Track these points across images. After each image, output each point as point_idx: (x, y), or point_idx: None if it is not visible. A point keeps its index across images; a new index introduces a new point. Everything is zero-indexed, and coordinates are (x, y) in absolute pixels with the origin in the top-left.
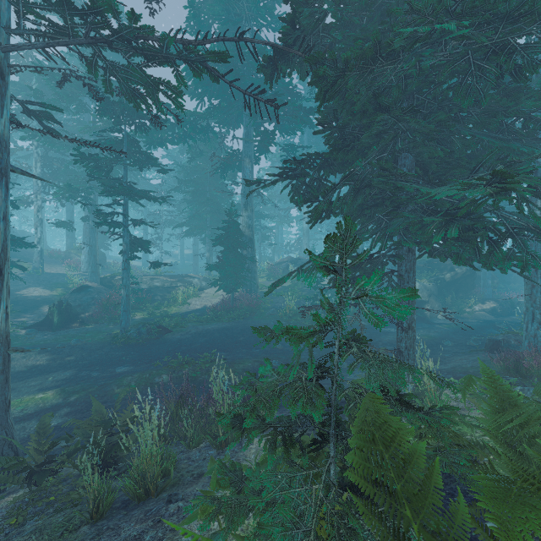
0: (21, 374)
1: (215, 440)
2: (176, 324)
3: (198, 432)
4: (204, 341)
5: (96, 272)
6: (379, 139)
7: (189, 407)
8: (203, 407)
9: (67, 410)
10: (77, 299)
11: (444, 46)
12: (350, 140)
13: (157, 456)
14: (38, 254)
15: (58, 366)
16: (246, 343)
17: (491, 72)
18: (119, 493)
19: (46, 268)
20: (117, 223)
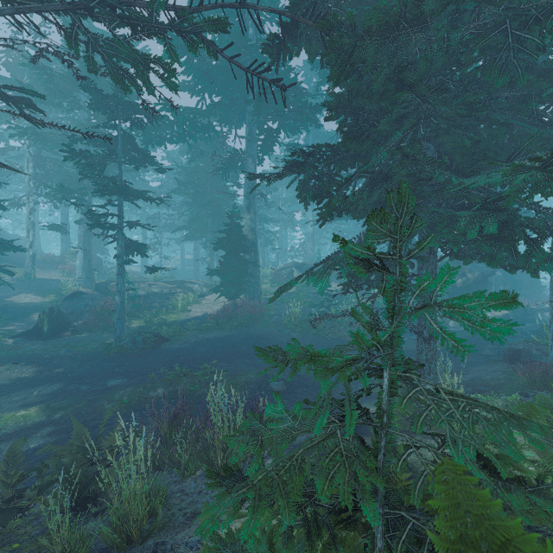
0: (4, 387)
1: (214, 468)
2: (174, 332)
3: (193, 458)
4: (204, 351)
5: (91, 278)
6: (398, 127)
7: (184, 429)
8: (200, 429)
9: (50, 429)
10: (69, 306)
11: (477, 14)
12: (365, 129)
13: (142, 495)
14: (30, 258)
15: (45, 379)
16: (249, 353)
17: (533, 43)
18: (97, 538)
19: (38, 273)
20: (110, 225)
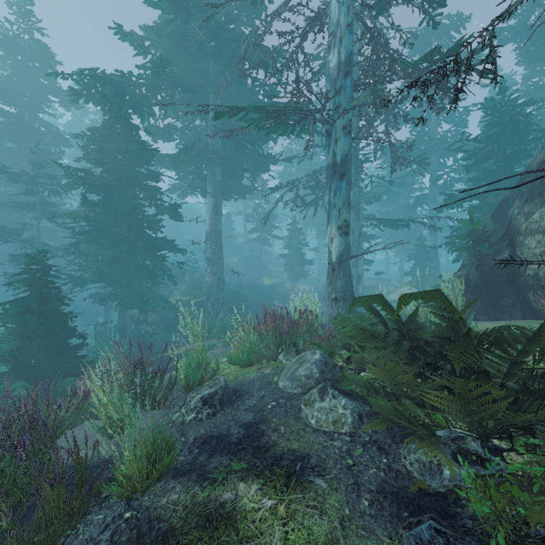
0: None
1: None
2: None
3: None
4: None
5: None
6: None
7: None
8: None
9: None
10: None
11: None
12: None
13: None
14: None
15: None
16: None
17: None
18: None
19: None
20: None
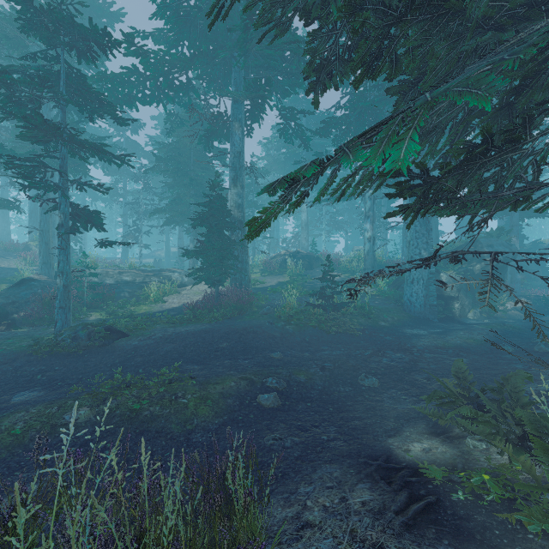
0: None
1: None
2: (136, 325)
3: None
4: (171, 349)
5: (49, 263)
6: None
7: None
8: None
9: None
10: (11, 295)
11: None
12: None
13: None
14: None
15: None
16: (230, 351)
17: None
18: None
19: None
20: (46, 182)
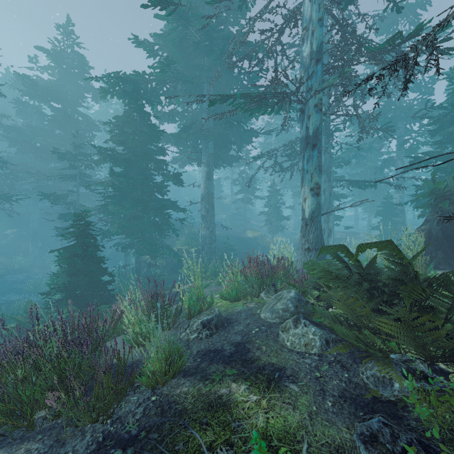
0: None
1: None
2: None
3: None
4: None
5: None
6: None
7: None
8: None
9: None
10: None
11: None
12: None
13: None
14: None
15: None
16: None
17: None
18: None
19: None
20: None
